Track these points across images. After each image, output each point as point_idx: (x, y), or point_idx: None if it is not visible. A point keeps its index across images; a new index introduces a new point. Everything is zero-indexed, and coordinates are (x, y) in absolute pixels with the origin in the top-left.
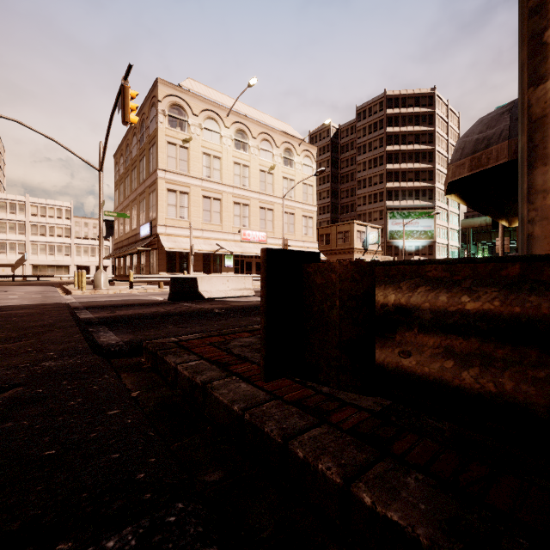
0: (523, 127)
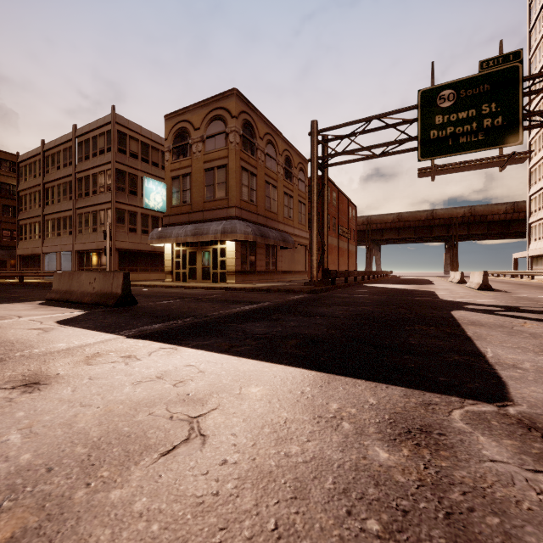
0: (314, 257)
